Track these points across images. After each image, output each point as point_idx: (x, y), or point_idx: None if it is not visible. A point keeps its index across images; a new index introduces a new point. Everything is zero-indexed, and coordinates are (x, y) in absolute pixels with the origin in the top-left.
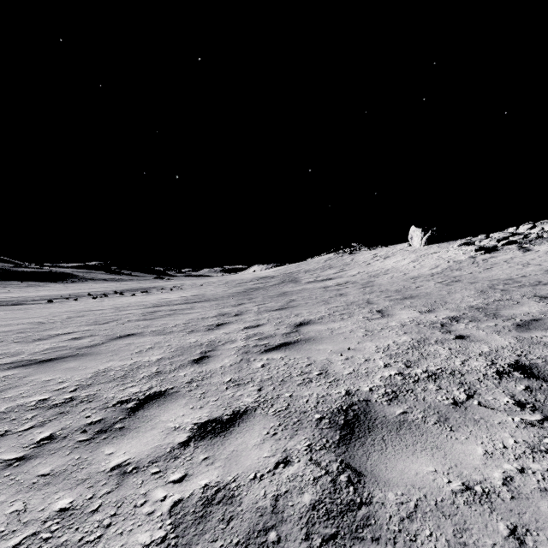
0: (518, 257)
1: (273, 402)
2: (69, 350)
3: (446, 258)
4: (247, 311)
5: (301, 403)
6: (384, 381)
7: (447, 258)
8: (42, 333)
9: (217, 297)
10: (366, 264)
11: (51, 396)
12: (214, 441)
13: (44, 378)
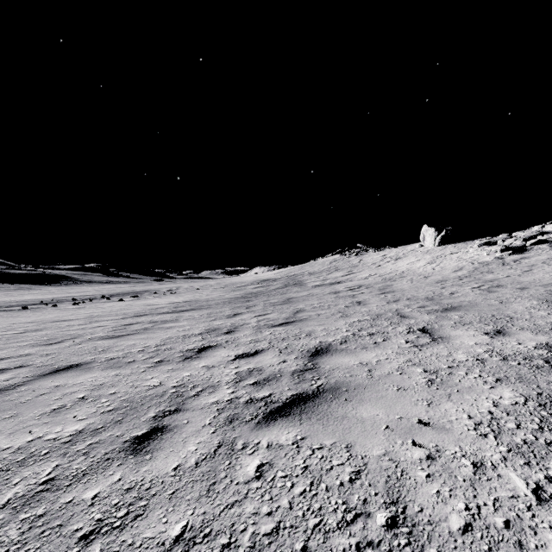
0: None
1: None
2: None
3: (468, 259)
4: (243, 325)
5: None
6: None
7: (469, 259)
8: None
9: (211, 304)
10: (376, 265)
11: None
12: None
13: None
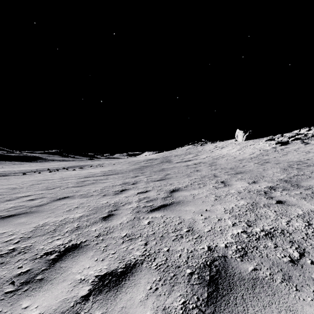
0: (302, 147)
1: (155, 256)
2: (25, 208)
3: (258, 148)
4: (140, 181)
5: (176, 258)
6: (235, 238)
7: (259, 148)
8: (12, 195)
9: (123, 171)
10: (210, 151)
11: (0, 247)
12: (109, 295)
13: (1, 231)
